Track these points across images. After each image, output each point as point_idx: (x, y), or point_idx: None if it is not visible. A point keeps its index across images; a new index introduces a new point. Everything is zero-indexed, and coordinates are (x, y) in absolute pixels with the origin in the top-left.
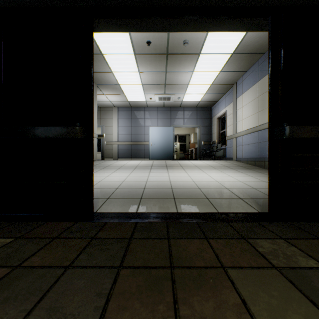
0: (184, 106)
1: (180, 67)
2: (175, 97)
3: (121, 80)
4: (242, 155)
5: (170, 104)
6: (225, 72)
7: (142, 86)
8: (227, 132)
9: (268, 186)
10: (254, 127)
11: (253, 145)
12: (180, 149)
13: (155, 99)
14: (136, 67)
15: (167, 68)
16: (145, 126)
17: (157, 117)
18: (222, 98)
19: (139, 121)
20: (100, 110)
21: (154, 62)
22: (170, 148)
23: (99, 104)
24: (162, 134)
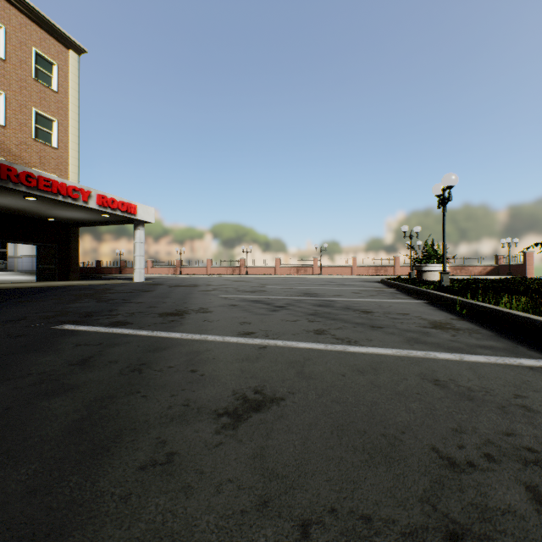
0: None
1: None
2: None
3: None
4: (24, 268)
5: None
6: None
7: None
8: (10, 253)
9: (37, 275)
10: (31, 255)
11: (31, 264)
12: None
13: None
14: None
15: None
16: None
17: None
18: None
19: None
20: None
21: None
22: None
23: None
24: None
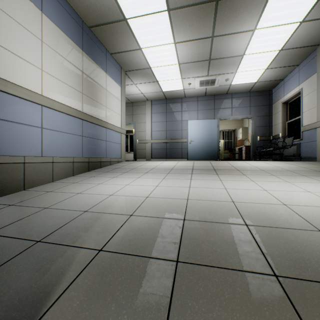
0: (232, 93)
1: (234, 24)
2: (221, 79)
3: (153, 60)
4: None
5: (213, 90)
6: (310, 21)
7: (178, 67)
8: (303, 120)
9: None
10: None
11: None
12: (224, 148)
13: (195, 85)
14: (170, 35)
15: (215, 29)
16: (182, 120)
17: (197, 108)
18: (292, 73)
19: (175, 115)
20: (133, 105)
21: (196, 21)
22: (214, 146)
23: (131, 99)
24: (203, 129)
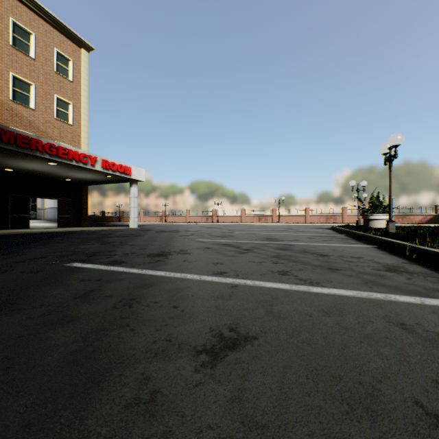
0: None
1: None
2: None
3: None
4: (48, 217)
5: None
6: None
7: None
8: (38, 205)
9: (58, 223)
10: (54, 207)
11: (54, 214)
12: None
13: None
14: None
15: None
16: None
17: None
18: None
19: None
20: None
21: None
22: None
23: None
24: None
